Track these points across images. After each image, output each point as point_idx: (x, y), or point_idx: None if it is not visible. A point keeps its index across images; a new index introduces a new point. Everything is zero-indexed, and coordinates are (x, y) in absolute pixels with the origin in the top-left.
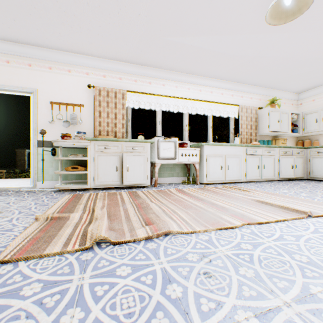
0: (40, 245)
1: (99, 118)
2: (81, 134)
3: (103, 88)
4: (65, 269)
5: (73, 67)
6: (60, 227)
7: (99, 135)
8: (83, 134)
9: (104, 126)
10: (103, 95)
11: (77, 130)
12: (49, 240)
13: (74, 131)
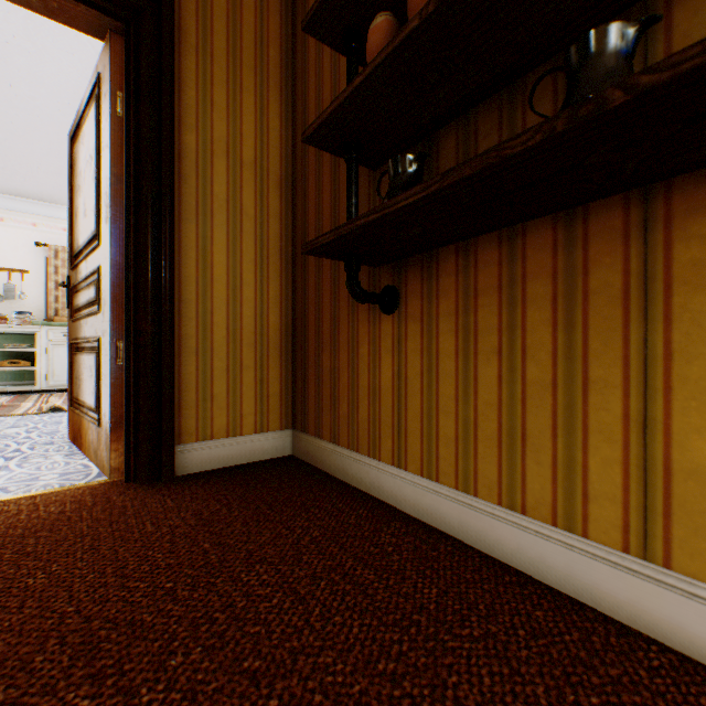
0: (4, 413)
1: (56, 292)
2: (24, 315)
3: (64, 248)
4: (31, 417)
5: (9, 214)
6: (15, 409)
7: (56, 315)
8: (28, 315)
9: (64, 303)
10: (63, 258)
11: (16, 307)
12: (11, 412)
13: (11, 310)
